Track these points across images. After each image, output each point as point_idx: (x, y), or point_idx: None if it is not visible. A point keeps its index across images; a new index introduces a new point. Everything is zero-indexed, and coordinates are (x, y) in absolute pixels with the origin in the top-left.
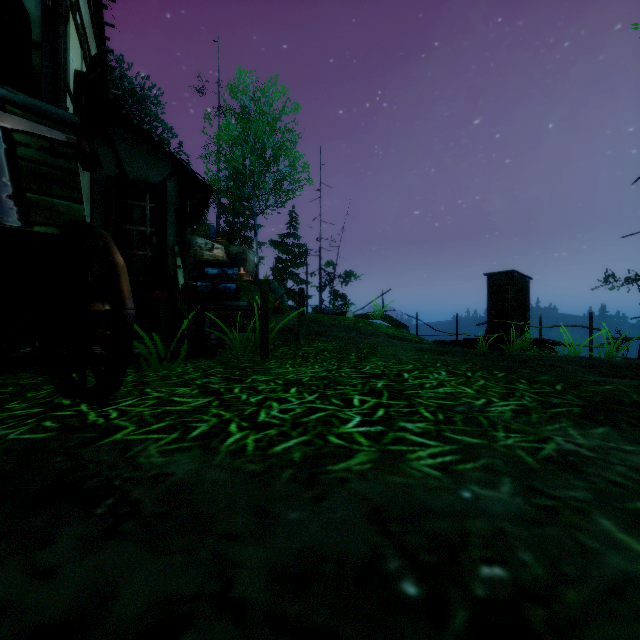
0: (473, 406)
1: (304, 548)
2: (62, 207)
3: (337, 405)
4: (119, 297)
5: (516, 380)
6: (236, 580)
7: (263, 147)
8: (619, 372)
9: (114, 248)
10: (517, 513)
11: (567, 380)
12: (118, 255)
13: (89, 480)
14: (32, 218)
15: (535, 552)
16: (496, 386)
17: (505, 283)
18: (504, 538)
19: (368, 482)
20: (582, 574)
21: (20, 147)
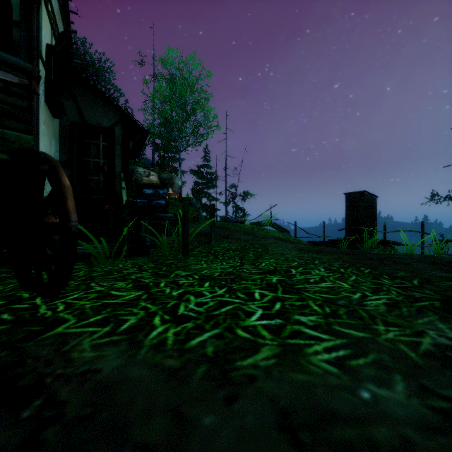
0: (352, 300)
1: None
2: (13, 137)
3: (242, 299)
4: (65, 212)
5: (380, 276)
6: None
7: (185, 103)
8: None
9: (62, 172)
10: (418, 418)
11: (420, 276)
12: (65, 178)
13: (24, 377)
14: None
15: None
16: (366, 281)
17: (359, 200)
18: (413, 451)
19: (274, 380)
20: None
21: None
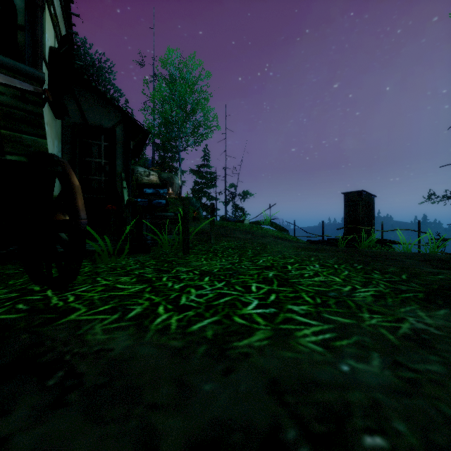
0: (342, 292)
1: (216, 418)
2: (29, 141)
3: (239, 291)
4: (75, 210)
5: (371, 271)
6: (159, 449)
7: (185, 103)
8: (446, 265)
9: (72, 173)
10: (388, 385)
11: (409, 271)
12: (75, 178)
13: (46, 355)
14: (5, 149)
15: (407, 422)
16: (357, 276)
17: (357, 199)
18: (380, 408)
19: (266, 357)
20: (450, 444)
21: None
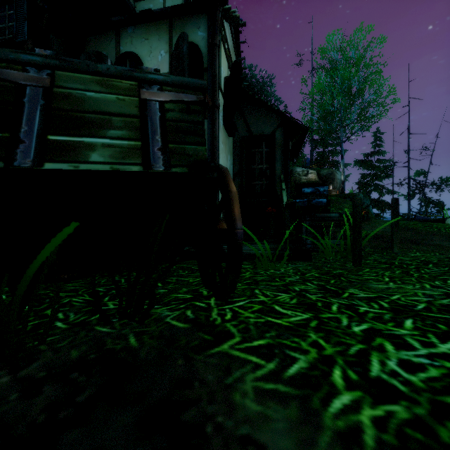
0: None
1: None
2: (191, 151)
3: None
4: (231, 219)
5: None
6: None
7: (349, 85)
8: None
9: (230, 179)
10: None
11: None
12: (232, 184)
13: (189, 408)
14: (171, 162)
15: None
16: None
17: None
18: None
19: None
20: None
21: (168, 113)
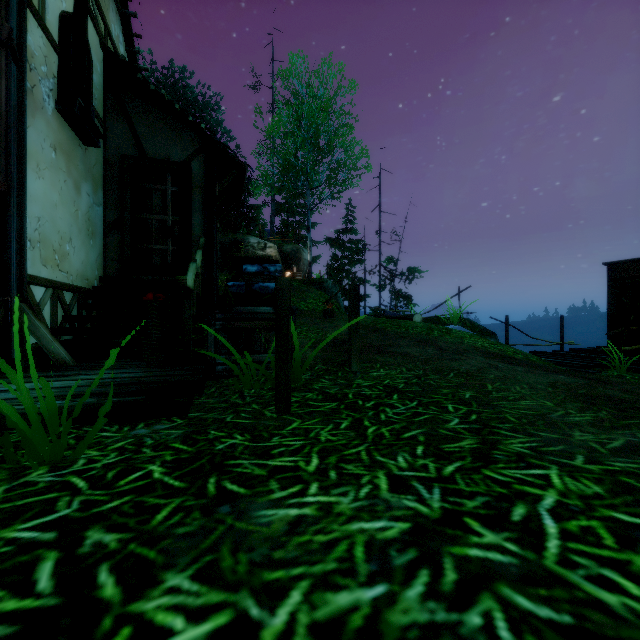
0: None
1: None
2: None
3: None
4: None
5: None
6: None
7: (316, 134)
8: None
9: None
10: None
11: None
12: None
13: None
14: None
15: None
16: None
17: (639, 275)
18: None
19: None
20: None
21: None
